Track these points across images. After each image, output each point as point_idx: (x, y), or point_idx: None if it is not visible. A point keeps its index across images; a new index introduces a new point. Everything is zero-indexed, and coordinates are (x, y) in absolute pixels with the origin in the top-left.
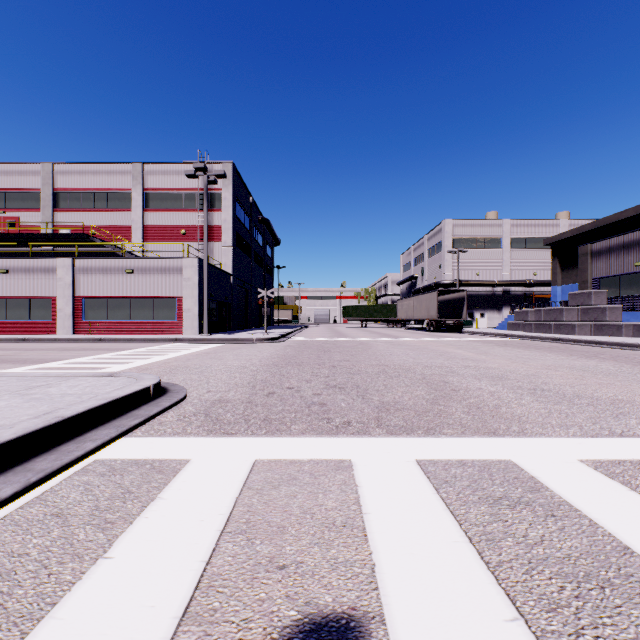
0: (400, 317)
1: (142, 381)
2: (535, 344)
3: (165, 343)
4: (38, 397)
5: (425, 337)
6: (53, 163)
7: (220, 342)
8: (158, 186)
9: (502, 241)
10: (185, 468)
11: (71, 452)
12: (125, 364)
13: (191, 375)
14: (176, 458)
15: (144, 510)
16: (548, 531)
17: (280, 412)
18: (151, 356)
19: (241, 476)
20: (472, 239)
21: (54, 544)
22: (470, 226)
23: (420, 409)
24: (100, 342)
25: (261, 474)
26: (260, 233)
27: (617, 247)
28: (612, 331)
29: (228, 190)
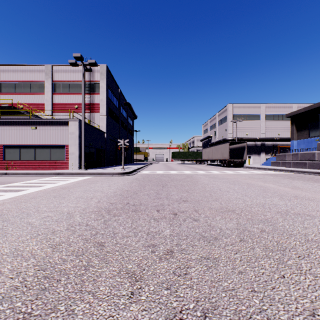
0: (204, 158)
1: None
2: (311, 177)
3: (50, 176)
4: None
5: (225, 171)
6: None
7: (88, 175)
8: (61, 79)
9: (260, 116)
10: None
11: None
12: None
13: None
14: None
15: None
16: None
17: None
18: (5, 193)
19: None
20: (244, 115)
21: None
22: (243, 107)
23: None
24: (4, 175)
25: None
26: (125, 111)
27: None
28: None
29: (103, 81)
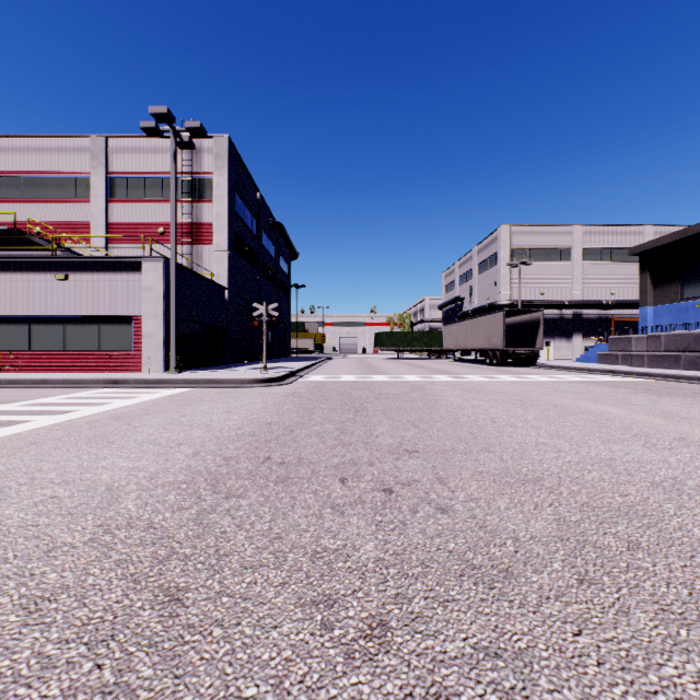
0: (447, 346)
1: None
2: (698, 389)
3: (95, 387)
4: None
5: (497, 374)
6: None
7: (184, 386)
8: (127, 168)
9: (572, 252)
10: None
11: None
12: None
13: None
14: None
15: None
16: None
17: None
18: None
19: None
20: (535, 250)
21: None
22: (533, 234)
23: None
24: None
25: None
26: (271, 241)
27: None
28: None
29: (222, 174)
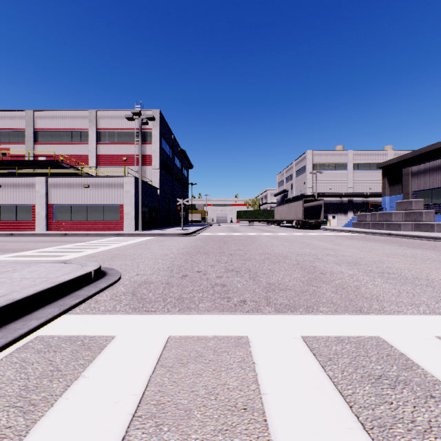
0: (276, 218)
1: (86, 267)
2: (373, 237)
3: (111, 237)
4: (2, 281)
5: (295, 232)
6: (34, 110)
7: (150, 236)
8: (107, 127)
9: (347, 165)
10: (109, 345)
11: (16, 330)
12: (79, 252)
13: (126, 261)
14: (103, 335)
15: (66, 390)
16: (433, 415)
17: (191, 292)
18: (99, 246)
19: (156, 353)
20: (326, 164)
21: None
22: (325, 155)
23: (298, 289)
24: (65, 236)
25: (173, 351)
26: (179, 160)
27: (430, 169)
28: (427, 228)
29: (156, 129)
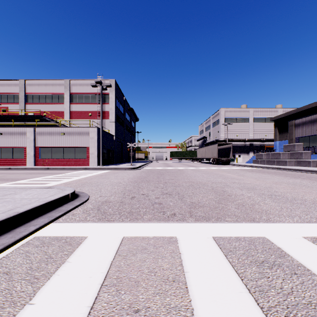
0: (198, 157)
1: (65, 191)
2: (267, 171)
3: (80, 170)
4: (8, 200)
5: (211, 167)
6: (25, 80)
7: (108, 169)
8: (77, 91)
9: (249, 119)
10: (84, 242)
11: (21, 232)
12: (59, 181)
13: (92, 187)
14: (79, 236)
15: (57, 270)
16: (294, 284)
17: (137, 208)
18: (72, 177)
19: (115, 247)
20: (234, 118)
21: (1, 294)
22: (233, 111)
23: (212, 206)
24: (47, 169)
25: (126, 246)
26: (128, 115)
27: (308, 122)
28: (305, 164)
29: (112, 93)
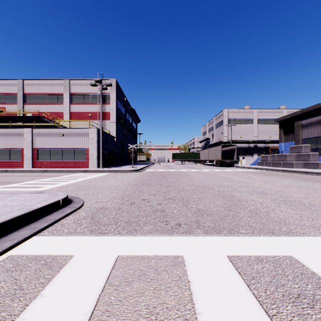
0: (201, 159)
1: (56, 196)
2: (274, 173)
3: (79, 172)
4: None
5: (215, 169)
6: (23, 79)
7: (108, 172)
8: (77, 91)
9: (253, 120)
10: (68, 264)
11: None
12: (54, 184)
13: (89, 191)
14: (64, 254)
15: (24, 309)
16: None
17: (137, 216)
18: (70, 180)
19: (106, 272)
20: (238, 119)
21: None
22: (237, 112)
23: (221, 214)
24: (45, 172)
25: (120, 270)
26: (130, 116)
27: (315, 122)
28: (313, 166)
29: (113, 93)
